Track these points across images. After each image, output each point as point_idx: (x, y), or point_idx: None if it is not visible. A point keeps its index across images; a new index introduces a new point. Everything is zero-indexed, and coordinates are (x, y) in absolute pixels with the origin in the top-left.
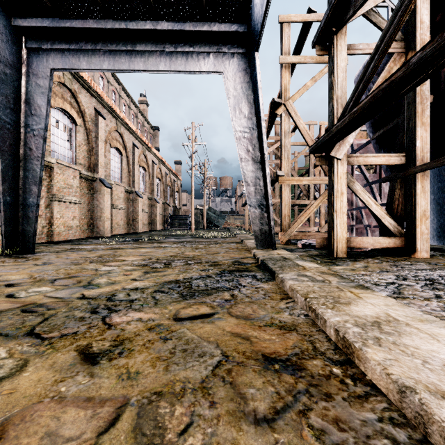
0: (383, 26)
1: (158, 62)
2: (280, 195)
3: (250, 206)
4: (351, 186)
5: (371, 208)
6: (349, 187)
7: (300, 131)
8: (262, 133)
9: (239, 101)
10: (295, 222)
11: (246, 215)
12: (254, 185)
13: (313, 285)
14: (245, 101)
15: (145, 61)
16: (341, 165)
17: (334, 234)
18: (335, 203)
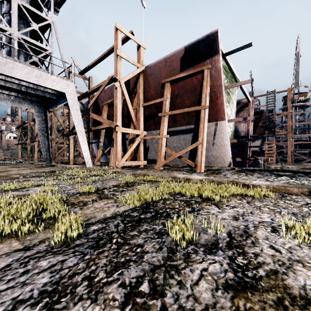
0: (83, 105)
1: (7, 101)
2: (51, 145)
3: (43, 150)
4: (75, 146)
5: (80, 152)
6: (74, 146)
7: (59, 122)
8: (48, 130)
9: (40, 118)
10: (58, 155)
11: (19, 151)
12: (45, 144)
13: (63, 165)
14: (42, 119)
15: (1, 100)
16: (72, 140)
17: (70, 158)
18: (70, 150)
